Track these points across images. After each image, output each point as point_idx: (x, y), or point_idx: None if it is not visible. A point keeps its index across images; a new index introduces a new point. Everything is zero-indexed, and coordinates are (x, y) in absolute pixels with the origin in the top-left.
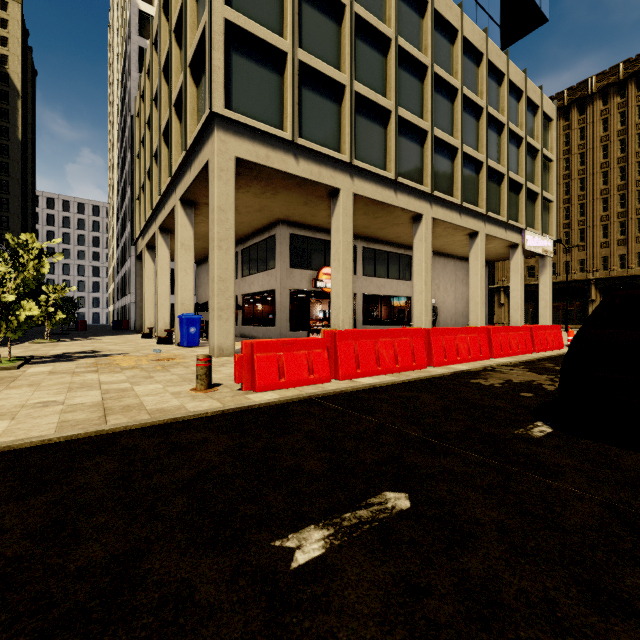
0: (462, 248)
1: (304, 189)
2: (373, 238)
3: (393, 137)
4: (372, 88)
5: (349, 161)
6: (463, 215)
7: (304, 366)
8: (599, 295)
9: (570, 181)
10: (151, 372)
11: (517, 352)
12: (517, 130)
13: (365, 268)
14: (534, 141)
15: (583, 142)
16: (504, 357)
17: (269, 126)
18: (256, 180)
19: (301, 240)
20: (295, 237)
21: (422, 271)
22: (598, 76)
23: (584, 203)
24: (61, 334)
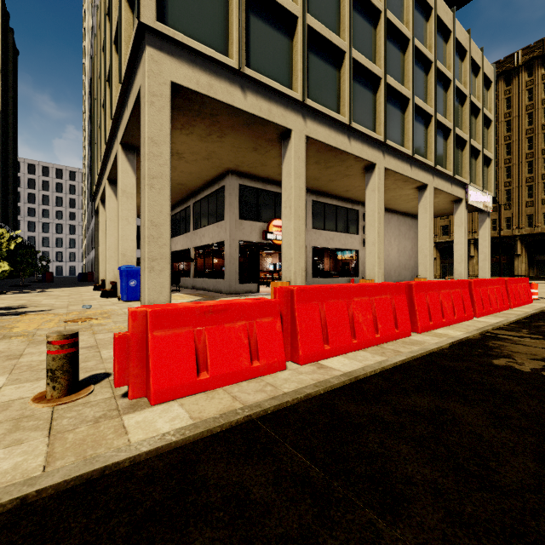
0: (407, 203)
1: (253, 130)
2: (322, 192)
3: (347, 79)
4: (325, 26)
5: (301, 100)
6: (413, 167)
7: (242, 347)
8: (524, 250)
9: (497, 146)
10: (33, 344)
11: (496, 309)
12: (462, 87)
13: (314, 221)
14: (476, 100)
15: (509, 111)
16: (485, 315)
17: (211, 49)
18: (199, 117)
19: (251, 191)
20: (245, 188)
21: (375, 222)
22: (524, 50)
23: (510, 166)
24: (20, 286)
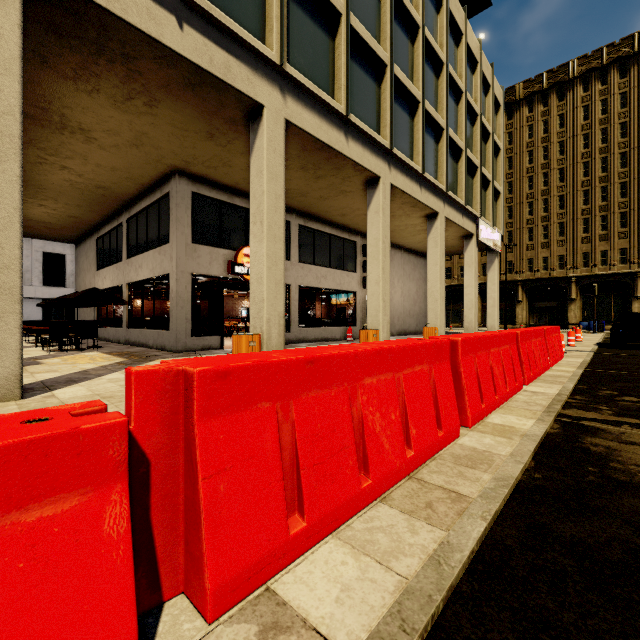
0: (413, 236)
1: (202, 98)
2: (312, 214)
3: (344, 53)
4: None
5: (278, 62)
6: (423, 189)
7: None
8: (525, 296)
9: None
10: None
11: (541, 370)
12: (473, 103)
13: (302, 252)
14: (487, 122)
15: (511, 146)
16: (533, 380)
17: None
18: (103, 57)
19: (211, 204)
20: (201, 199)
21: (379, 254)
22: (525, 83)
23: (512, 206)
24: None
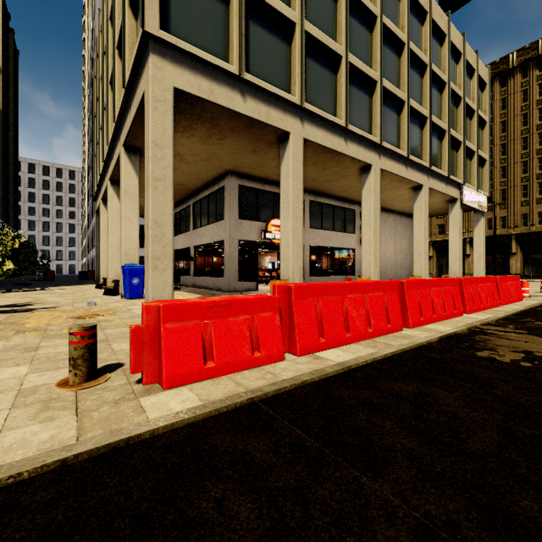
0: (403, 203)
1: (252, 133)
2: (320, 192)
3: (343, 83)
4: (322, 32)
5: (299, 103)
6: (409, 168)
7: (245, 339)
8: (519, 248)
9: (493, 146)
10: (47, 338)
11: (487, 306)
12: (457, 90)
13: (312, 221)
14: (471, 102)
15: (505, 111)
16: (476, 312)
17: (212, 56)
18: (200, 120)
19: (250, 192)
20: (244, 189)
21: (371, 222)
22: (519, 52)
23: (505, 166)
24: (23, 284)
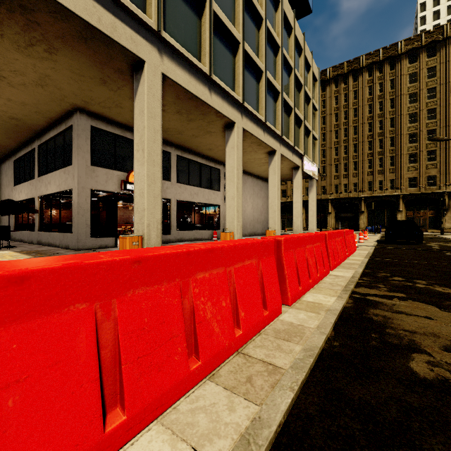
0: (259, 167)
1: (94, 50)
2: (187, 148)
3: (208, 29)
4: None
5: (156, 29)
6: (266, 133)
7: None
8: (333, 209)
9: None
10: None
11: (341, 259)
12: (299, 77)
13: (179, 176)
14: (308, 91)
15: (324, 109)
16: (336, 267)
17: None
18: (3, 6)
19: (107, 136)
20: (99, 132)
21: (234, 177)
22: (333, 68)
23: (325, 149)
24: None
